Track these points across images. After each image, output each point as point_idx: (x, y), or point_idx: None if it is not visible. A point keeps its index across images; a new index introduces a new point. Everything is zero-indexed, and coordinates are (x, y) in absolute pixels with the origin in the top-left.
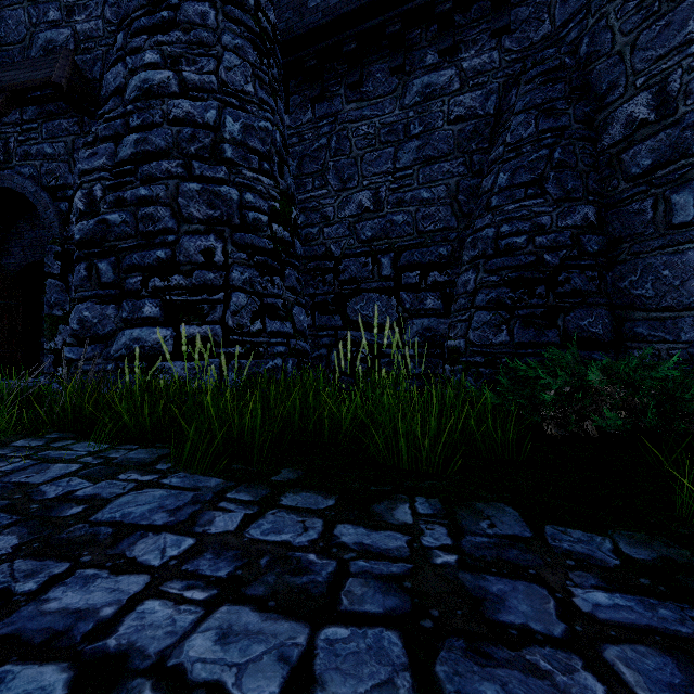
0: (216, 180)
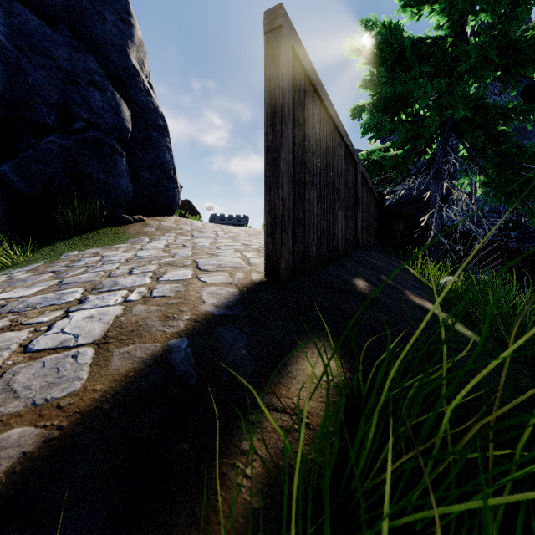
0: (481, 224)
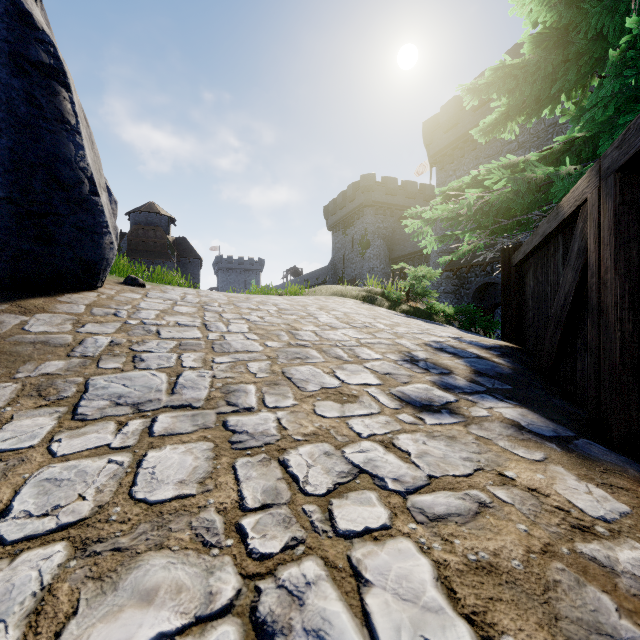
0: None
